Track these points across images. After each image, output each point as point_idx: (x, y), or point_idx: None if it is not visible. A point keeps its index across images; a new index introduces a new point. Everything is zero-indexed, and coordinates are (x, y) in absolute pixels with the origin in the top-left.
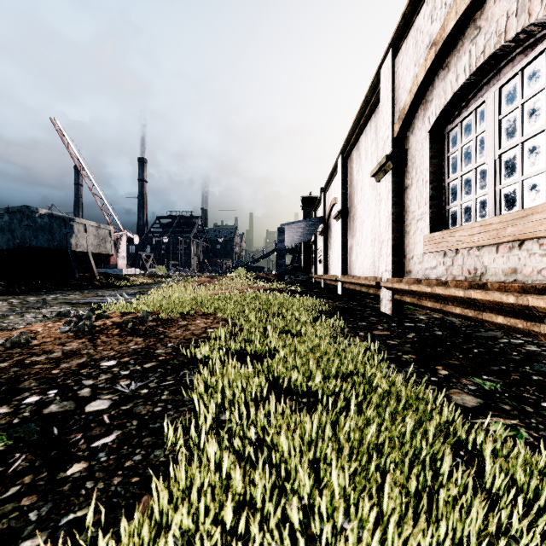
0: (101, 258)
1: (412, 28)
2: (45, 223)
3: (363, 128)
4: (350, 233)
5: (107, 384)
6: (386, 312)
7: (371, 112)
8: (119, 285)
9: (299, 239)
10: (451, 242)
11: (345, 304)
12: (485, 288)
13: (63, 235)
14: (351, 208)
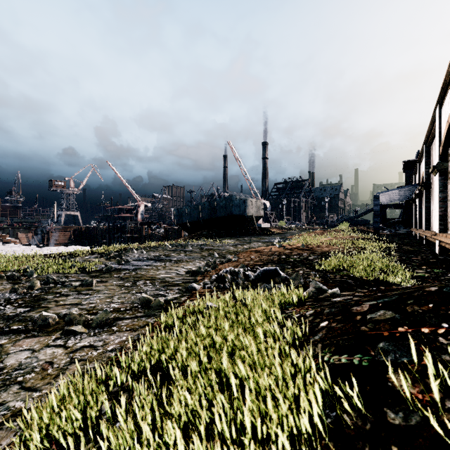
0: (257, 219)
1: (444, 102)
2: (237, 203)
3: (435, 133)
4: (431, 200)
5: (309, 256)
6: (437, 253)
7: None
8: (267, 234)
9: (398, 199)
10: None
11: (416, 249)
12: None
13: (243, 208)
14: (432, 183)
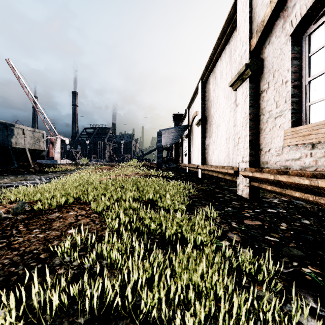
0: (36, 153)
1: None
2: None
3: (219, 56)
4: (207, 134)
5: None
6: (243, 196)
7: (226, 41)
8: (48, 171)
9: (171, 141)
10: None
11: (206, 187)
12: None
13: (5, 136)
14: (208, 117)
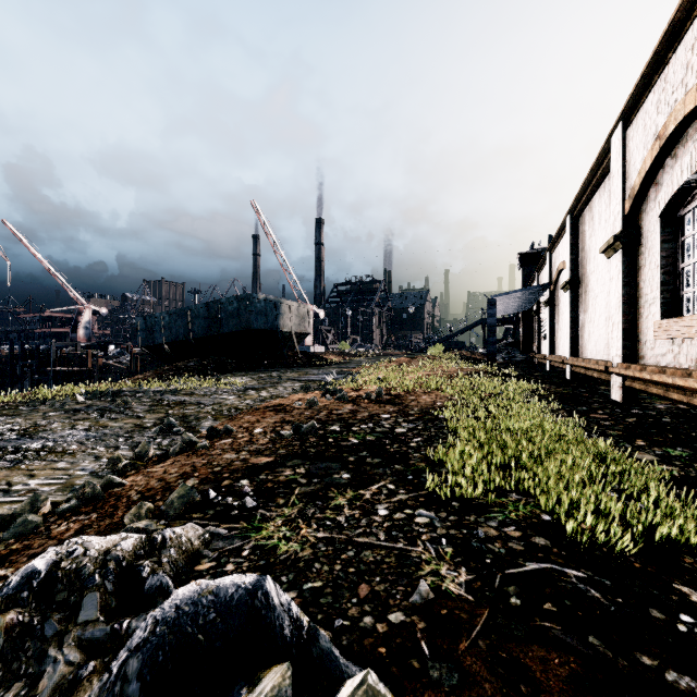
0: (300, 337)
1: (641, 109)
2: (262, 308)
3: (596, 189)
4: (581, 307)
5: (395, 424)
6: (616, 400)
7: (604, 174)
8: (317, 364)
9: (515, 308)
10: (676, 331)
11: (570, 391)
12: (691, 377)
13: (274, 316)
14: (582, 278)
